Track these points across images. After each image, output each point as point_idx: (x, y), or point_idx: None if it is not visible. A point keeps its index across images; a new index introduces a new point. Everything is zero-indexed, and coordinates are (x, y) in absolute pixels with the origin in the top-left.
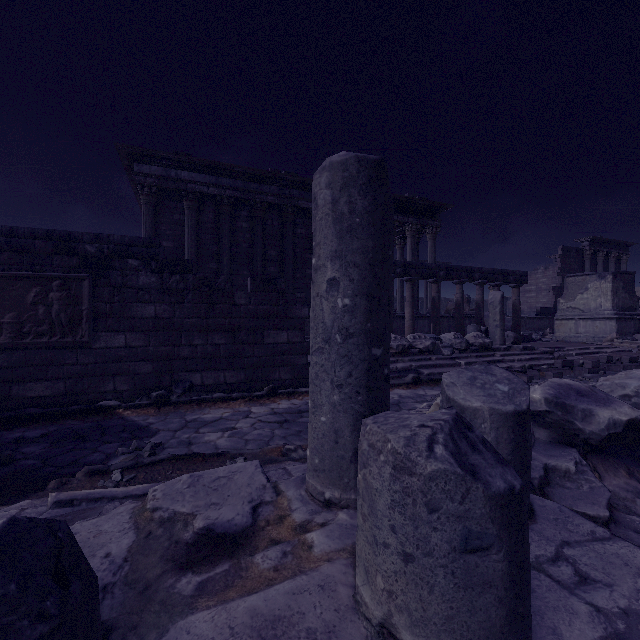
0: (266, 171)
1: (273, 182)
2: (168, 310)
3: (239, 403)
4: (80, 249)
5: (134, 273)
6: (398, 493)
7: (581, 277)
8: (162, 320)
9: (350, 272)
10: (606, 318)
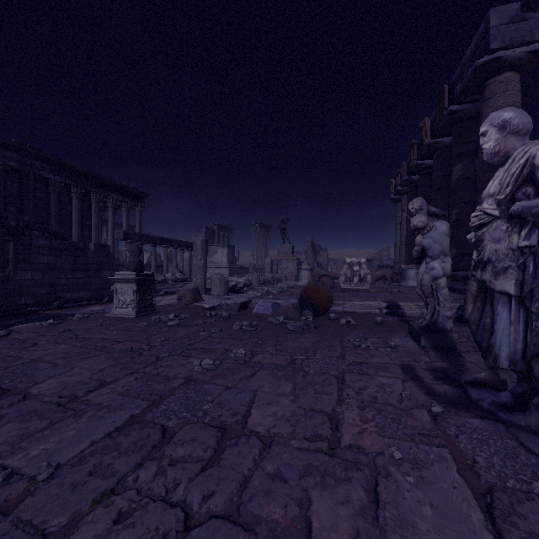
0: (13, 141)
1: (17, 150)
2: (54, 259)
3: (97, 305)
4: (6, 223)
5: (36, 238)
6: (219, 281)
7: (216, 246)
8: (51, 265)
9: (204, 257)
10: (225, 267)
